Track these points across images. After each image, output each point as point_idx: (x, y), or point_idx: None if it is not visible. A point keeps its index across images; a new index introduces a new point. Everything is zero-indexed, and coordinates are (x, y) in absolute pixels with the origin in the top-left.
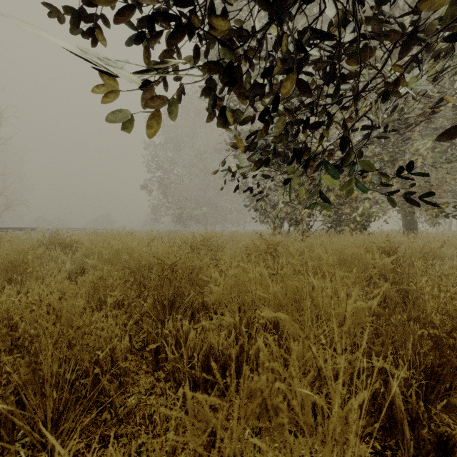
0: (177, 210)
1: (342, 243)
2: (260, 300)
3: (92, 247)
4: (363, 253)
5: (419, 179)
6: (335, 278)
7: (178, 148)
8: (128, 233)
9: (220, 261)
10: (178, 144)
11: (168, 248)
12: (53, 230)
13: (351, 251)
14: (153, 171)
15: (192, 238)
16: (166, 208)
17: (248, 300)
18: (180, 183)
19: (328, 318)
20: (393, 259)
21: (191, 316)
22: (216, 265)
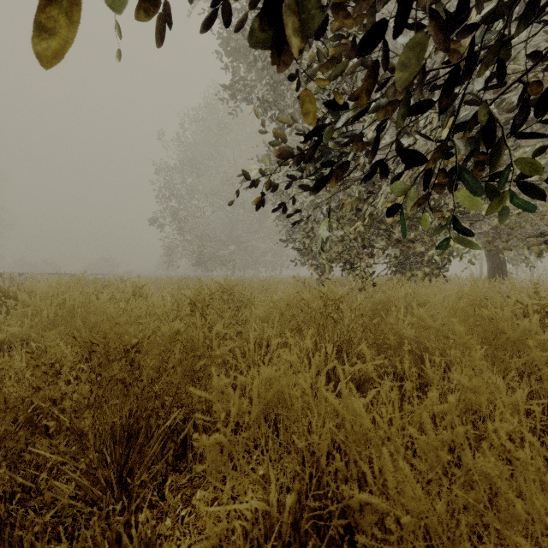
0: (197, 250)
1: (423, 295)
2: (329, 443)
3: (34, 303)
4: (507, 317)
5: (514, 208)
6: (450, 363)
7: (199, 173)
8: (121, 280)
9: (244, 328)
10: (198, 168)
11: (118, 316)
12: (27, 276)
13: (485, 314)
14: (165, 201)
15: (197, 289)
16: (184, 249)
17: (301, 445)
18: (200, 217)
19: (461, 458)
20: (547, 326)
21: (182, 443)
22: (237, 333)
